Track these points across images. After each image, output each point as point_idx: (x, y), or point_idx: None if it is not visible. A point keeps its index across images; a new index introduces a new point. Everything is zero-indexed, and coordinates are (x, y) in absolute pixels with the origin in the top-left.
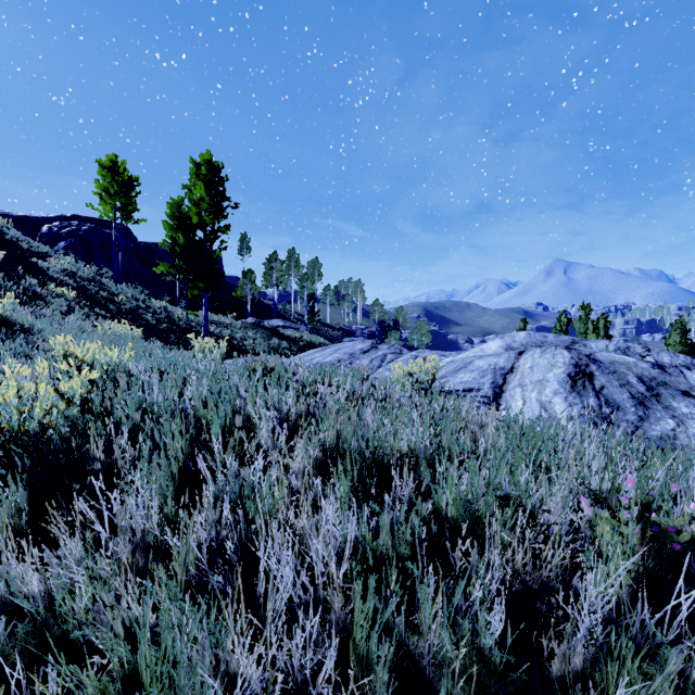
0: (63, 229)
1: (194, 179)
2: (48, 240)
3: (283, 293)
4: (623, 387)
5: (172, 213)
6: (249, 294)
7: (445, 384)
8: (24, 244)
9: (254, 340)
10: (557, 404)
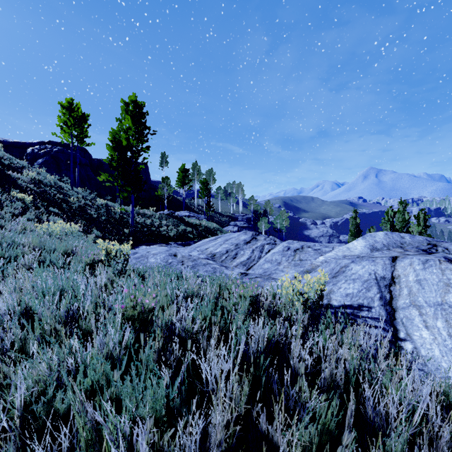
0: (41, 150)
1: (124, 114)
2: (31, 158)
3: (189, 192)
4: None
5: (112, 139)
6: (166, 193)
7: (331, 296)
8: (5, 161)
9: (167, 227)
10: None
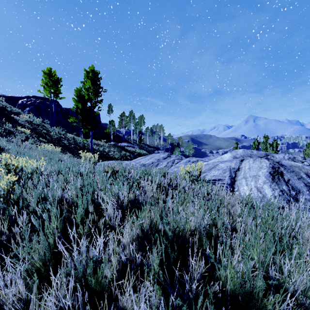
0: (28, 102)
1: (86, 78)
2: (21, 107)
3: (127, 131)
4: (300, 179)
5: (76, 94)
6: (112, 131)
7: (205, 177)
8: (8, 109)
9: (114, 152)
10: (266, 189)
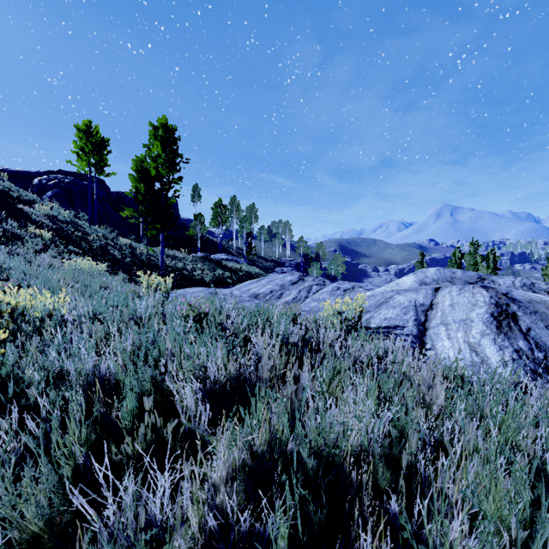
0: (50, 181)
1: (153, 139)
2: (38, 190)
3: (227, 232)
4: None
5: (136, 168)
6: (199, 233)
7: (370, 321)
8: (14, 193)
9: (202, 271)
10: (487, 347)
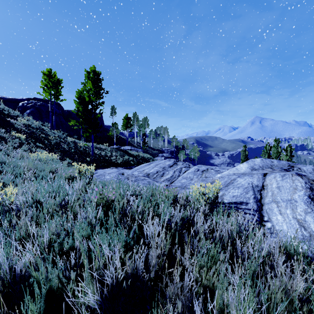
0: (29, 104)
1: (87, 79)
2: (22, 109)
3: (131, 133)
4: None
5: (78, 96)
6: (115, 134)
7: (223, 197)
8: (5, 112)
9: (116, 156)
10: (311, 223)
